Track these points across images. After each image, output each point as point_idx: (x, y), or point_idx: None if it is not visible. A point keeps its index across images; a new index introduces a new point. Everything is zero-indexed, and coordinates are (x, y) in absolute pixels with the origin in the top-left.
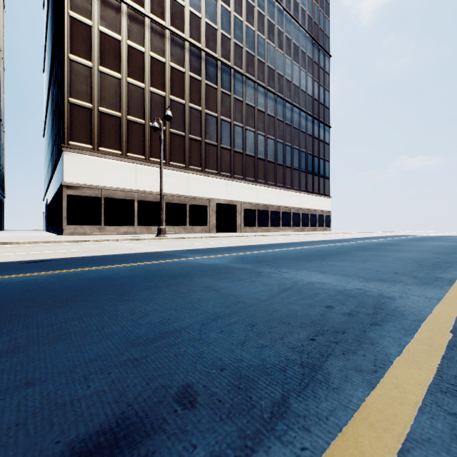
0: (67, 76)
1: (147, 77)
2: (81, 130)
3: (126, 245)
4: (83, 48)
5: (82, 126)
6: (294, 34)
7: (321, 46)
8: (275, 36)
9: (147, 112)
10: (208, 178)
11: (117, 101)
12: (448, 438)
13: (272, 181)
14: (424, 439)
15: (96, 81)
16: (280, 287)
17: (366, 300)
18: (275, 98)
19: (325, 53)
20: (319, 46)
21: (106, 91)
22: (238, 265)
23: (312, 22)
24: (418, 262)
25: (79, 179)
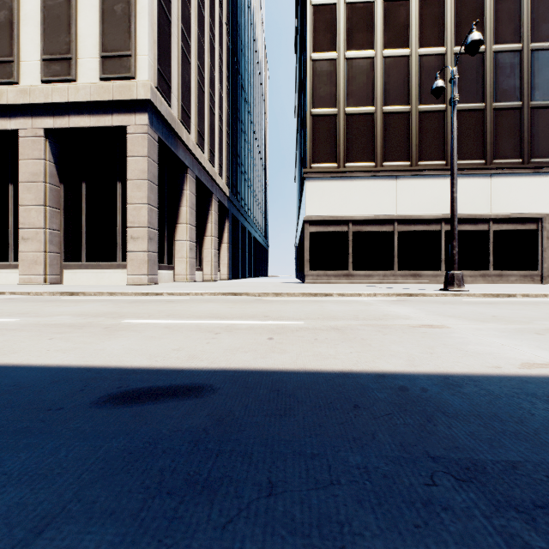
0: (309, 82)
1: (413, 35)
2: (324, 146)
3: (400, 311)
4: (326, 38)
5: (325, 140)
6: None
7: None
8: None
9: (413, 91)
10: (537, 175)
11: (368, 91)
12: None
13: None
14: None
15: (341, 74)
16: None
17: None
18: None
19: None
20: None
21: (353, 83)
22: None
23: None
24: None
25: (322, 210)
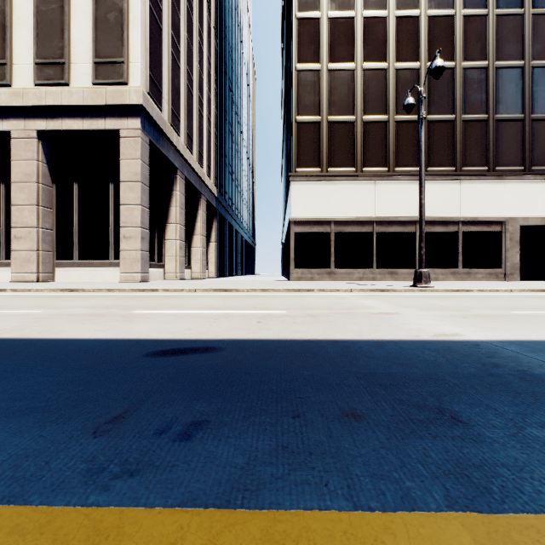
0: (294, 91)
1: (390, 50)
2: (308, 151)
3: (368, 303)
4: (310, 50)
5: (309, 146)
6: None
7: None
8: None
9: (390, 102)
10: (501, 182)
11: (349, 101)
12: None
13: None
14: None
15: (324, 84)
16: None
17: None
18: None
19: None
20: None
21: (335, 93)
22: None
23: None
24: None
25: (306, 212)
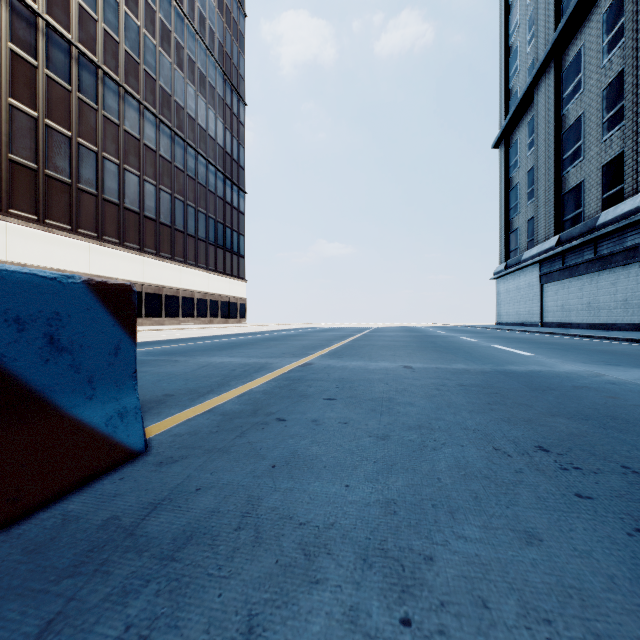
0: None
1: None
2: None
3: None
4: None
5: None
6: (200, 57)
7: (235, 87)
8: (173, 48)
9: None
10: (52, 235)
11: None
12: (265, 386)
13: (168, 253)
14: (258, 387)
15: None
16: (199, 366)
17: (257, 365)
18: (172, 135)
19: (240, 98)
20: (233, 86)
21: None
22: (150, 358)
23: (224, 51)
24: (305, 346)
25: None
